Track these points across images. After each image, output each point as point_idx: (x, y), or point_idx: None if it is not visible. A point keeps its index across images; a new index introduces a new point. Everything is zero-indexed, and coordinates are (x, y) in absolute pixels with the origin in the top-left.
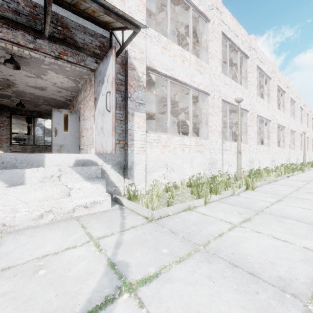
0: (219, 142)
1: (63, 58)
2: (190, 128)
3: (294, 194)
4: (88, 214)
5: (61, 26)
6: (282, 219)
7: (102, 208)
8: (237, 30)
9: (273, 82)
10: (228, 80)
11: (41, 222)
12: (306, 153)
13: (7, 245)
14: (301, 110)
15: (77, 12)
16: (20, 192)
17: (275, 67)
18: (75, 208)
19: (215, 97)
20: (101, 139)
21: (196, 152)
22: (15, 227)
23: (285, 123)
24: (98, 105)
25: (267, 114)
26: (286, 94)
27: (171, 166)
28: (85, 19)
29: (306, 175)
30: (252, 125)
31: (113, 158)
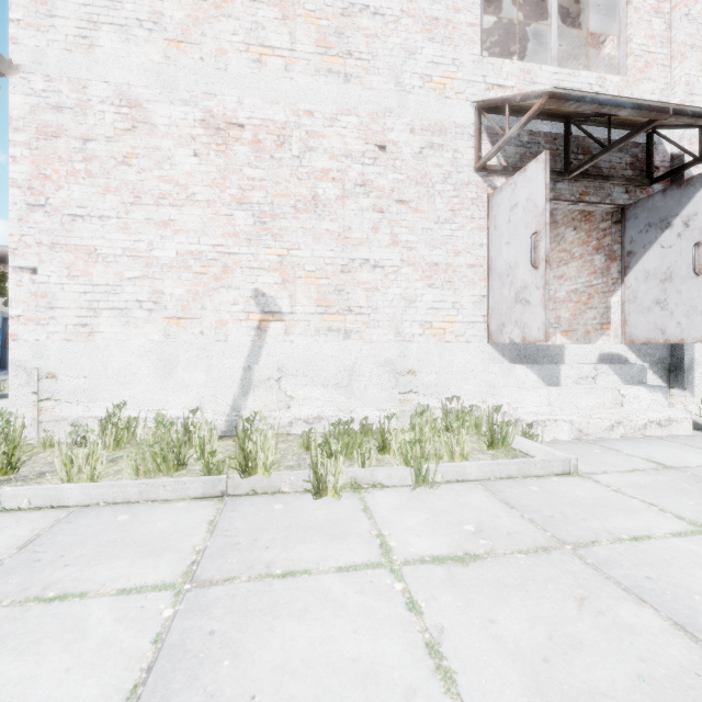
0: None
1: (584, 201)
2: None
3: None
4: (665, 436)
5: (582, 152)
6: None
7: (679, 431)
8: None
9: None
10: None
11: (611, 436)
12: None
13: (625, 450)
14: None
15: (604, 123)
16: (573, 394)
17: None
18: (646, 424)
19: None
20: (659, 319)
21: None
22: (589, 436)
23: None
24: (642, 264)
25: None
26: None
27: None
28: (612, 128)
29: None
30: None
31: (650, 352)
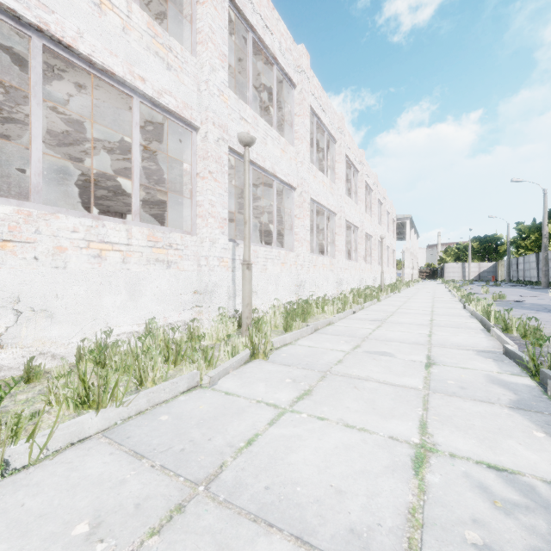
0: (222, 242)
1: None
2: (133, 200)
3: (345, 365)
4: None
5: None
6: (246, 547)
7: None
8: (270, 18)
9: (339, 148)
10: (249, 113)
11: None
12: (387, 270)
13: None
14: (380, 206)
15: None
16: None
17: (342, 122)
18: None
19: (209, 135)
20: None
21: (153, 263)
22: None
23: (359, 222)
24: None
25: (329, 200)
26: (359, 174)
27: (43, 303)
28: None
29: (382, 307)
30: (301, 216)
31: None
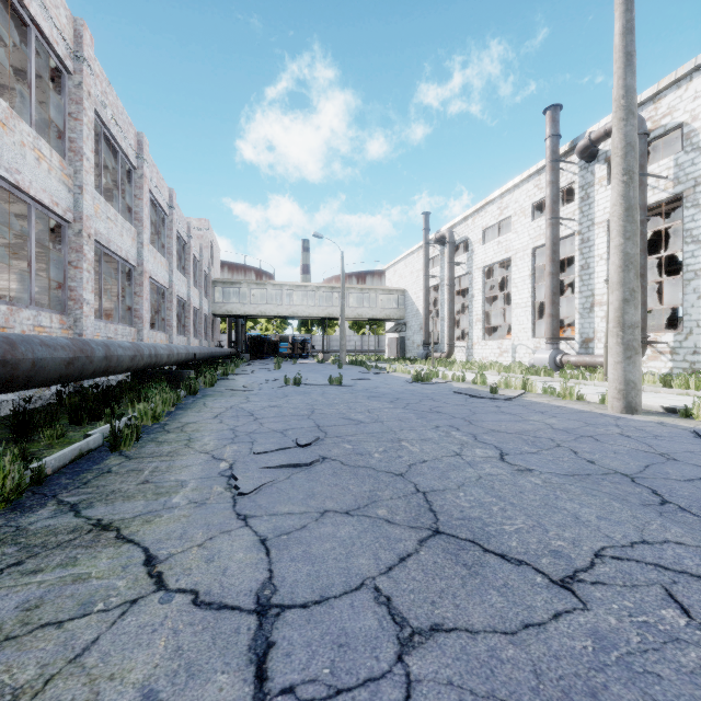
0: None
1: None
2: None
3: None
4: None
5: None
6: None
7: None
8: None
9: None
10: None
11: None
12: None
13: None
14: None
15: None
16: None
17: None
18: None
19: None
20: None
21: None
22: None
23: None
24: None
25: None
26: None
27: None
28: None
29: None
30: None
31: None
